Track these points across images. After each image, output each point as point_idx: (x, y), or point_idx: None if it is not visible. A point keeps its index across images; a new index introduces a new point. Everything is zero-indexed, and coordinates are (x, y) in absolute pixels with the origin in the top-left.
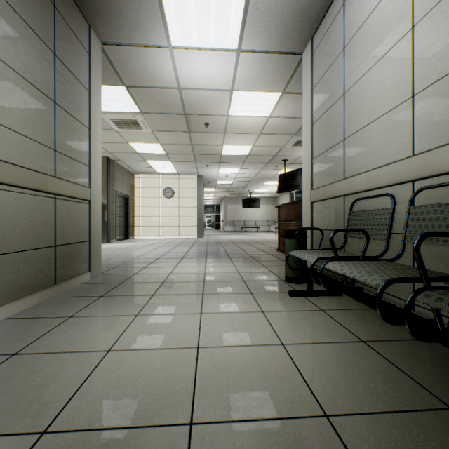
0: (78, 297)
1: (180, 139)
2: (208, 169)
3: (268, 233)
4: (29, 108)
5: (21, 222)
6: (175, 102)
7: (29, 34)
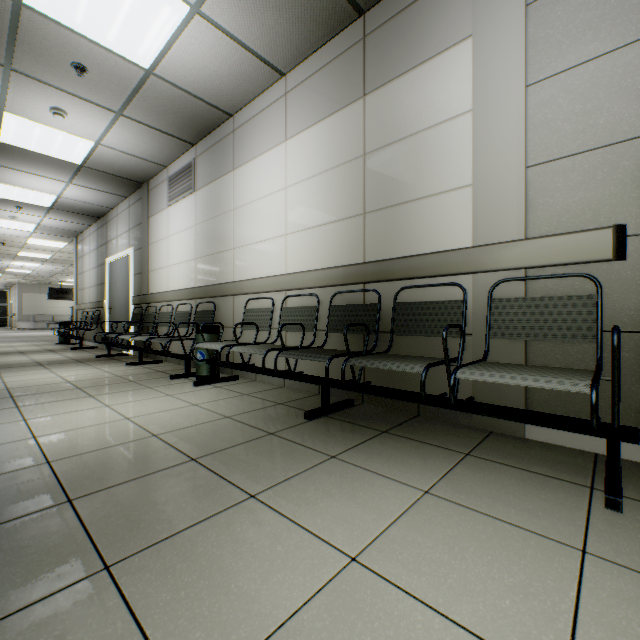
0: None
1: None
2: None
3: None
4: None
5: None
6: None
7: None
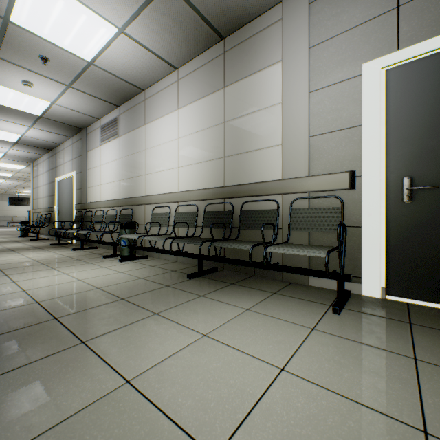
0: None
1: None
2: None
3: None
4: None
5: None
6: None
7: None
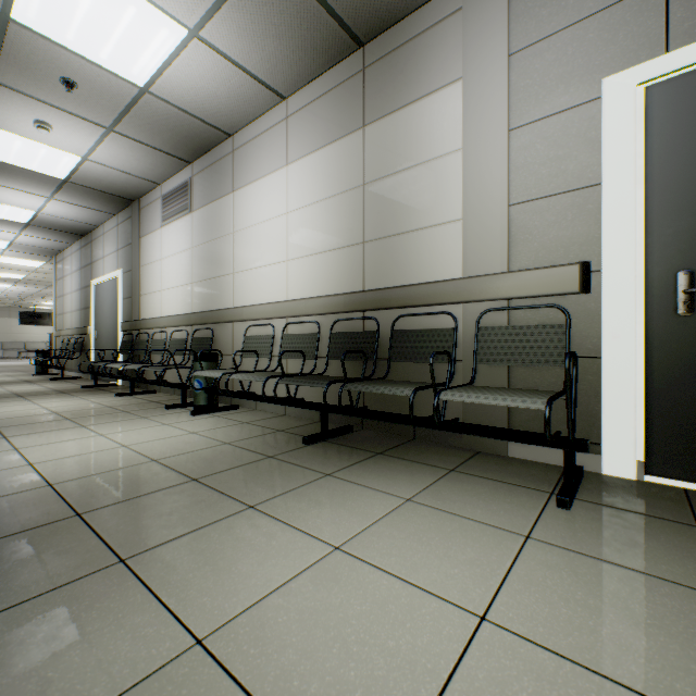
0: None
1: None
2: None
3: None
4: None
5: None
6: None
7: None
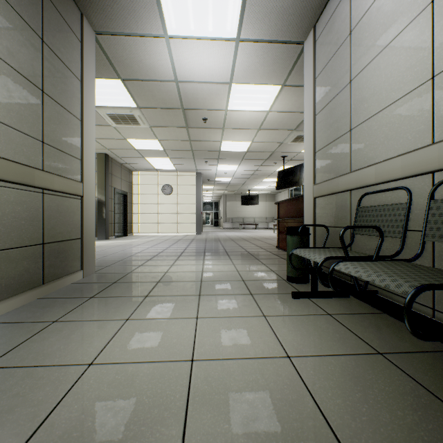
0: (66, 299)
1: (178, 135)
2: (206, 166)
3: (266, 230)
4: (13, 95)
5: (3, 218)
6: (172, 96)
7: (12, 16)
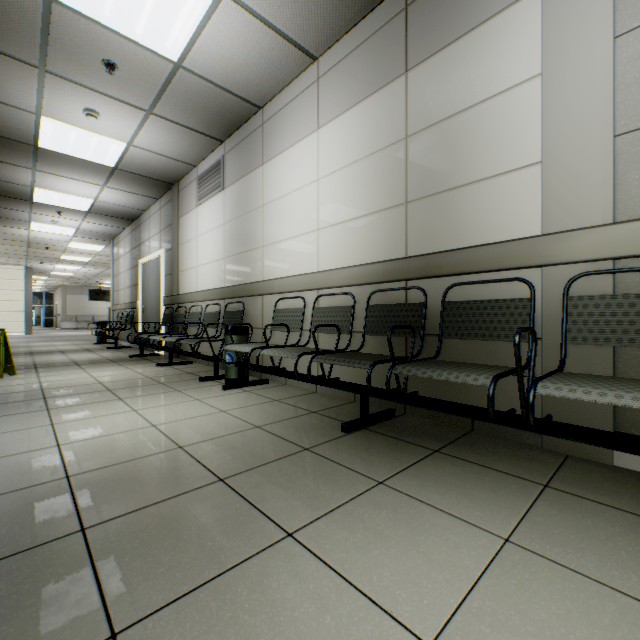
0: None
1: (17, 248)
2: (42, 264)
3: None
4: None
5: None
6: (22, 238)
7: None
